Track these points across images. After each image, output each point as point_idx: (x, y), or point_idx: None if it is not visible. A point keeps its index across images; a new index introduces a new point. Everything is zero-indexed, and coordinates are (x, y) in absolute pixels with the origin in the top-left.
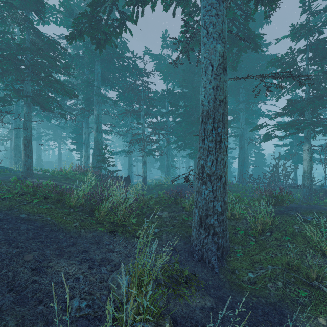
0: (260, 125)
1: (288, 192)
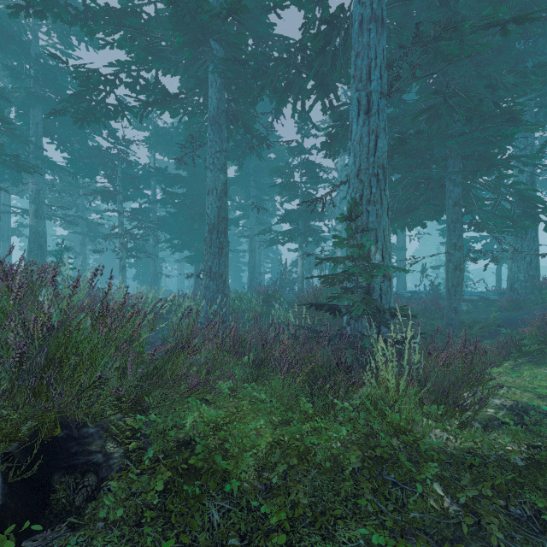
0: (264, 230)
1: (278, 291)
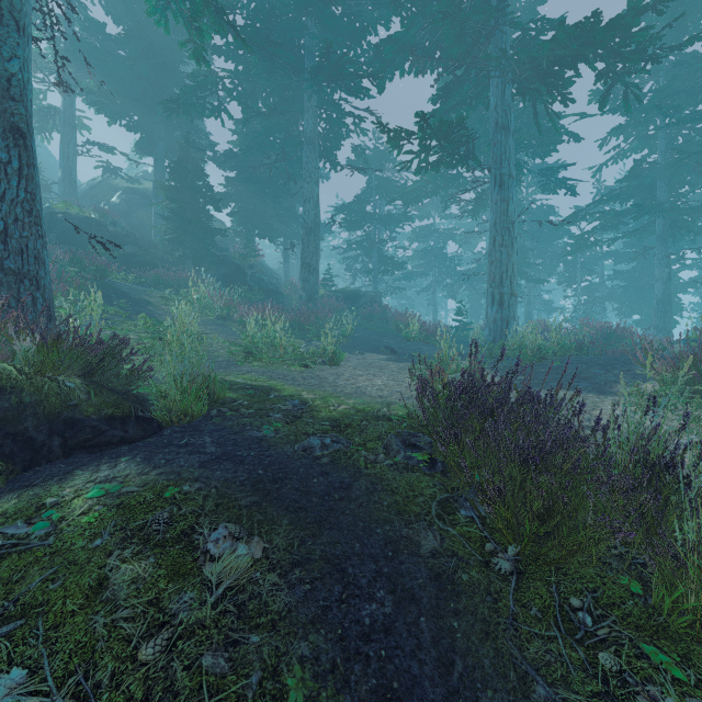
0: None
1: None
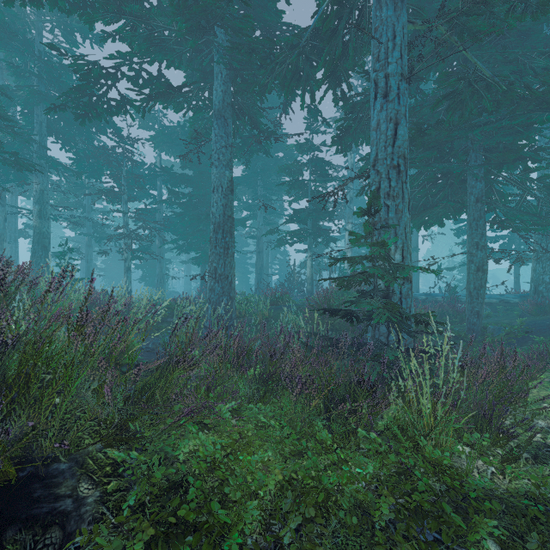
0: (272, 230)
1: (286, 293)
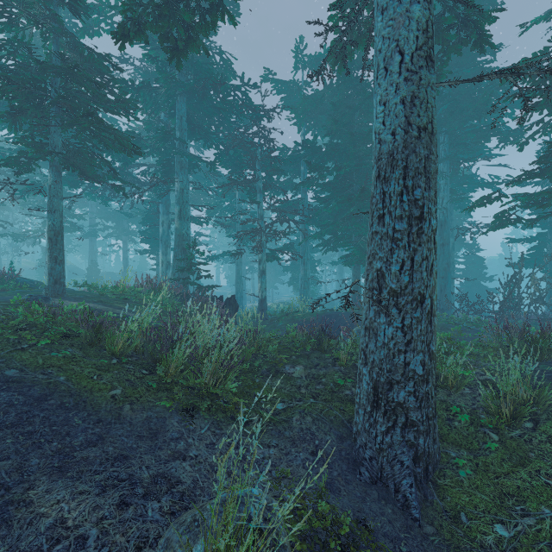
0: (487, 197)
1: None
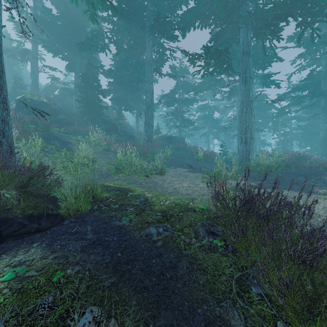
0: None
1: None
